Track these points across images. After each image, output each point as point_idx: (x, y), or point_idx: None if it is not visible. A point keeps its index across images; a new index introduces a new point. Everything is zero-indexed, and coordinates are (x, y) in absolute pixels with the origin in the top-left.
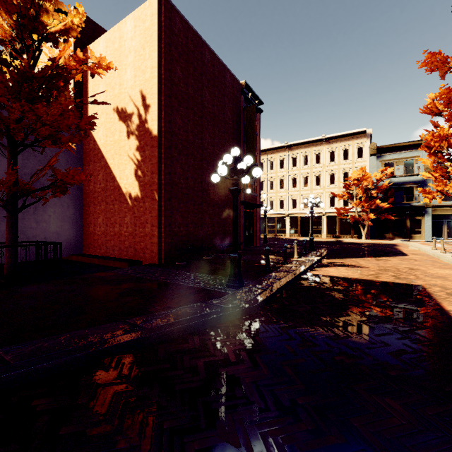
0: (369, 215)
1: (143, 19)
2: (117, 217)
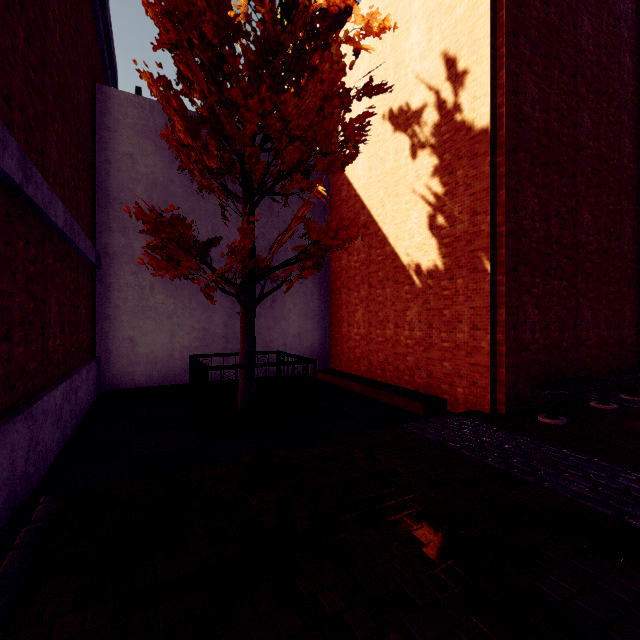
0: None
1: None
2: (390, 311)
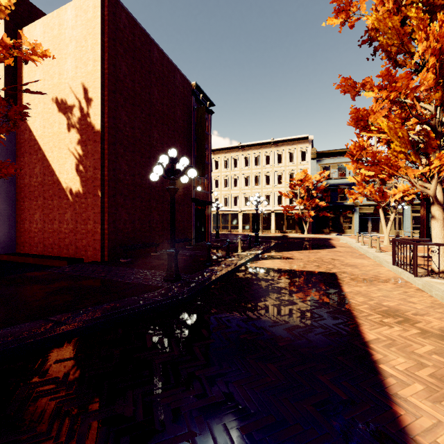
0: (310, 212)
1: (85, 9)
2: (56, 214)
